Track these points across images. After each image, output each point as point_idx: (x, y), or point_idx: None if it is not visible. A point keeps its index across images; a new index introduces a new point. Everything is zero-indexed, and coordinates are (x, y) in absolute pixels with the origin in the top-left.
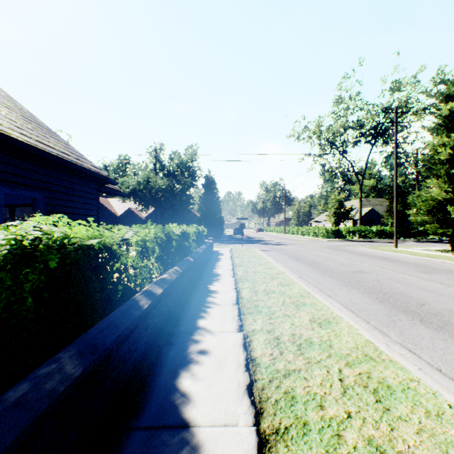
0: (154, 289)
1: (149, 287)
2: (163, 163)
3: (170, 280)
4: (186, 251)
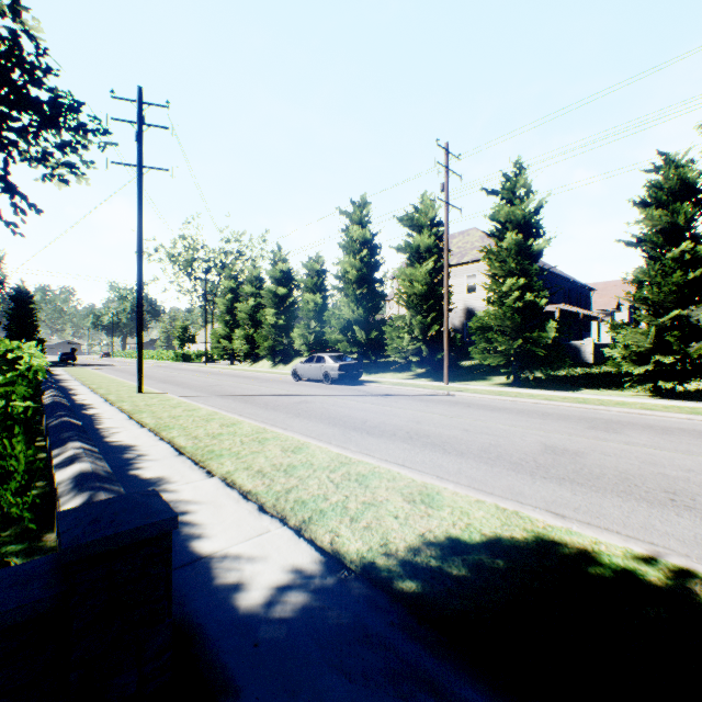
0: None
1: None
2: None
3: None
4: None
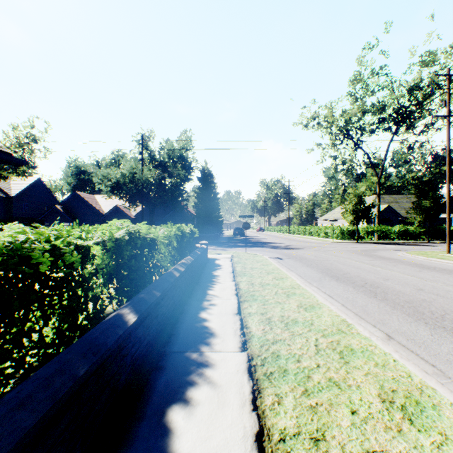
0: None
1: None
2: (154, 154)
3: None
4: (146, 275)
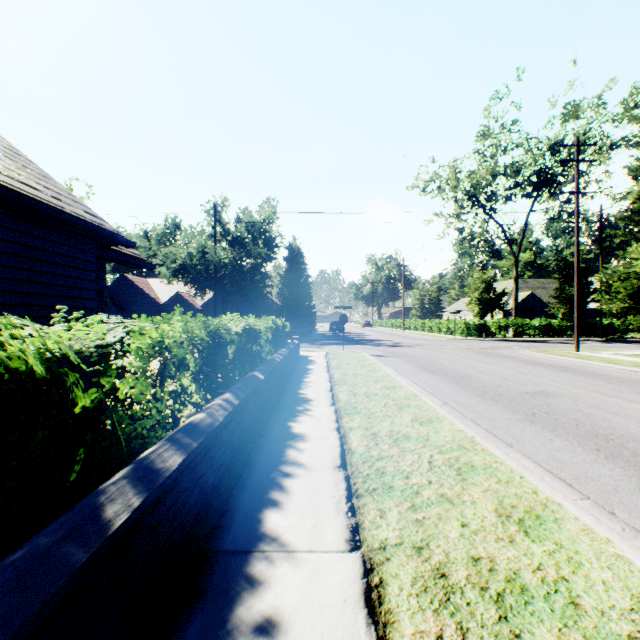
0: (162, 457)
1: (151, 453)
2: (227, 227)
3: (208, 427)
4: (254, 359)
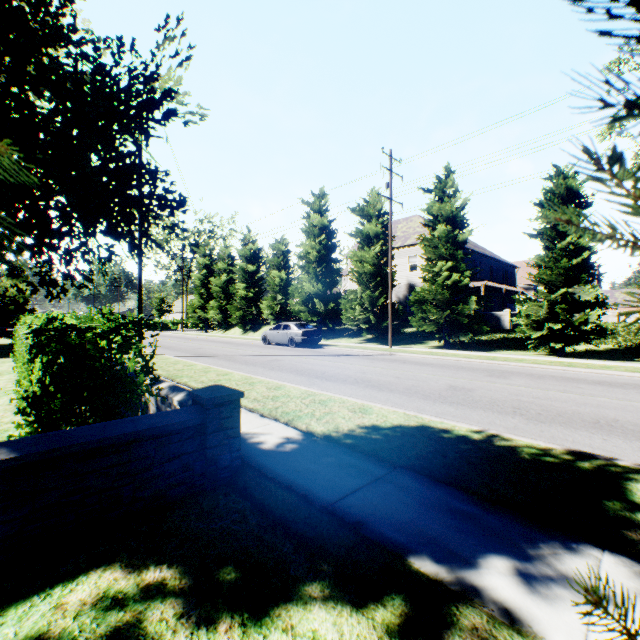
0: None
1: None
2: None
3: None
4: None
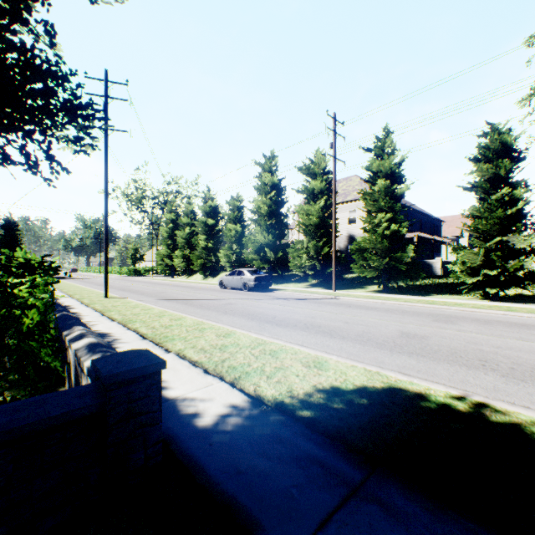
0: None
1: None
2: None
3: None
4: None
